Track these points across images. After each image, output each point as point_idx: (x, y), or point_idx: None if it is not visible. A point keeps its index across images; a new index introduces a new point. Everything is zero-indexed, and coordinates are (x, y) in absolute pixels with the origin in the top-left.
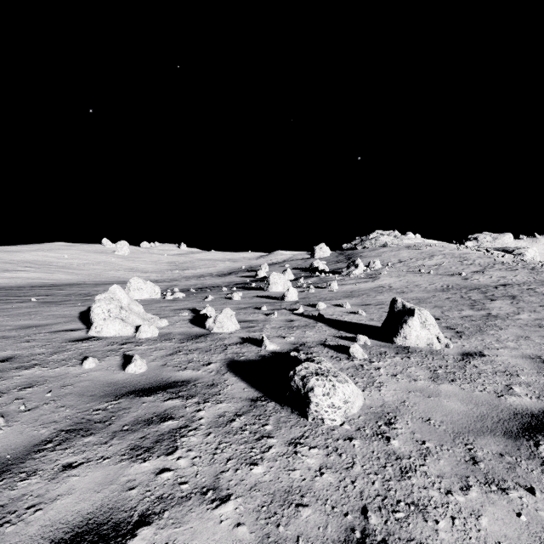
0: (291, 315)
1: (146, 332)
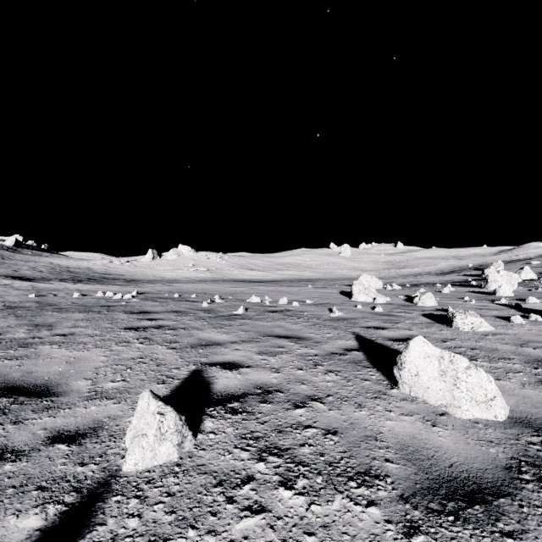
0: (489, 304)
1: (379, 301)
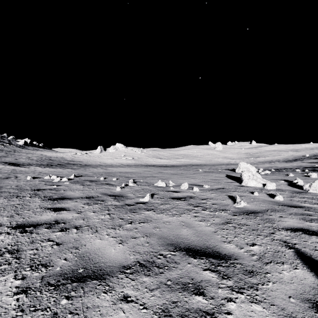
0: None
1: (269, 187)
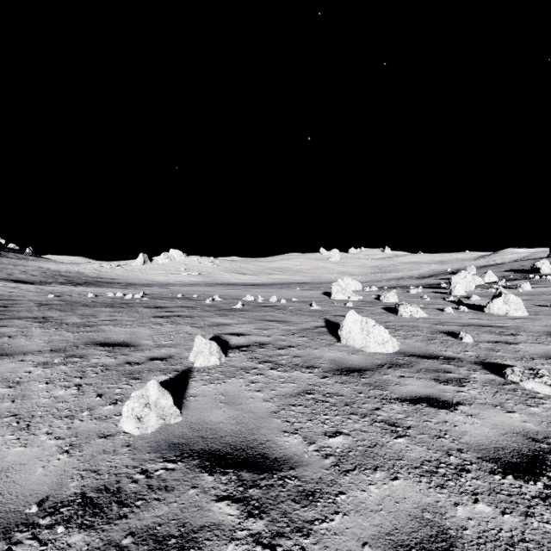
0: (441, 301)
1: (353, 299)
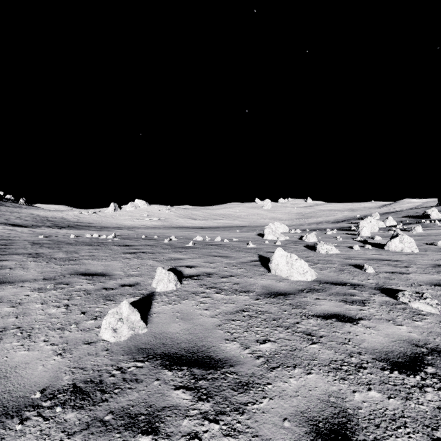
0: (350, 240)
1: (281, 239)
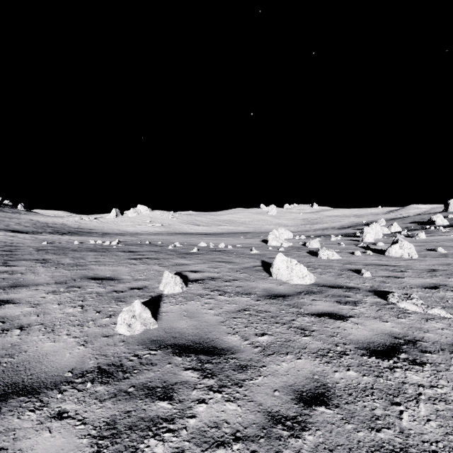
0: (353, 246)
1: (284, 245)
